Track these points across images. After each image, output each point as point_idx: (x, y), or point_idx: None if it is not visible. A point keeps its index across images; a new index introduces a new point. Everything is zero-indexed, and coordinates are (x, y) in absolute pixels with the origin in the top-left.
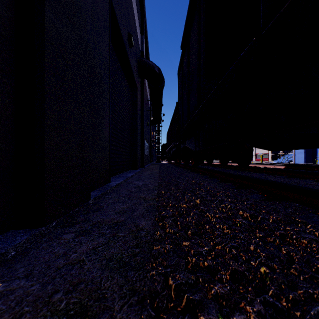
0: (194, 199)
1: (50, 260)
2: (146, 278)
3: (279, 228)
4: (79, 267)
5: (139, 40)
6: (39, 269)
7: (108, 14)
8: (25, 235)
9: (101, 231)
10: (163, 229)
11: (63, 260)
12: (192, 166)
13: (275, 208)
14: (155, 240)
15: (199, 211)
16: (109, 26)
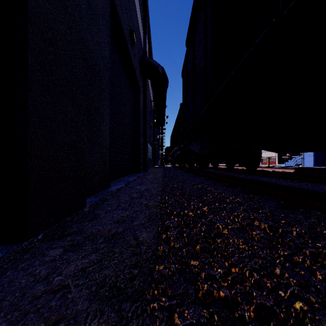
0: (201, 206)
1: (27, 286)
2: (145, 313)
3: (308, 245)
4: (61, 296)
5: (142, 39)
6: (11, 300)
7: (108, 7)
8: (1, 252)
9: (95, 245)
10: (167, 243)
11: (43, 286)
12: (197, 170)
13: (296, 217)
14: (158, 258)
15: (208, 220)
16: (109, 19)
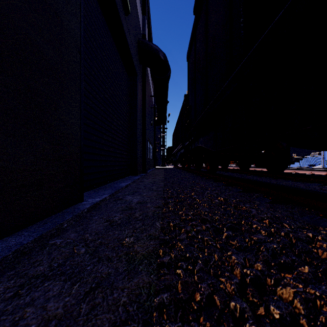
0: (274, 286)
1: None
2: None
3: None
4: None
5: (140, 20)
6: None
7: None
8: None
9: None
10: None
11: None
12: (206, 172)
13: None
14: None
15: None
16: None
